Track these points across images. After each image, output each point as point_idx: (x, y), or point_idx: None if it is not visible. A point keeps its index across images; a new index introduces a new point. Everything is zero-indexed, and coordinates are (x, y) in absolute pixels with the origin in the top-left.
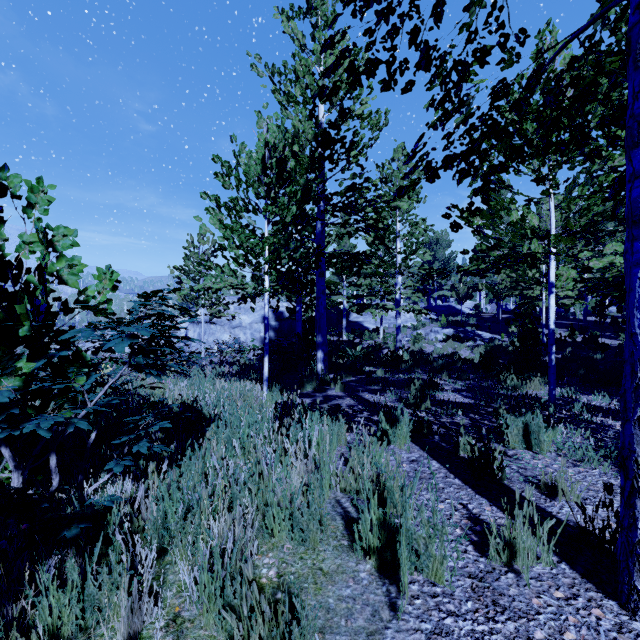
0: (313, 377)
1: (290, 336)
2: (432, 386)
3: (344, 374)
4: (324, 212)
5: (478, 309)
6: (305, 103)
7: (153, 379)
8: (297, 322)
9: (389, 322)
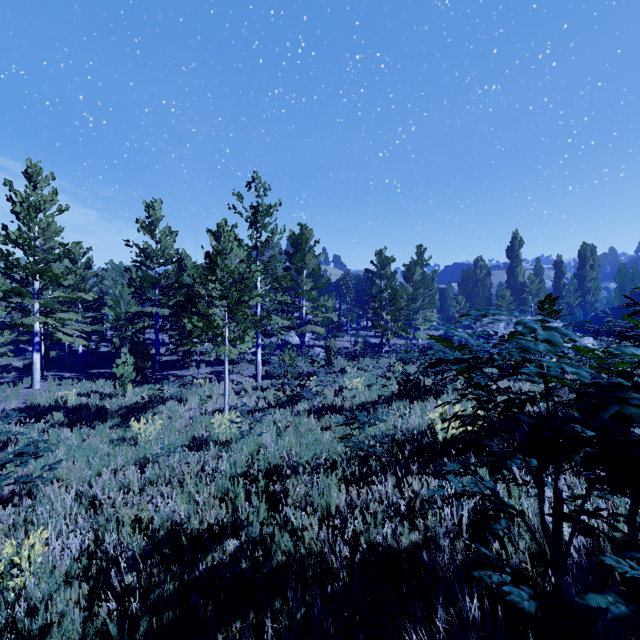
0: None
1: None
2: None
3: None
4: None
5: None
6: None
7: None
8: None
9: None
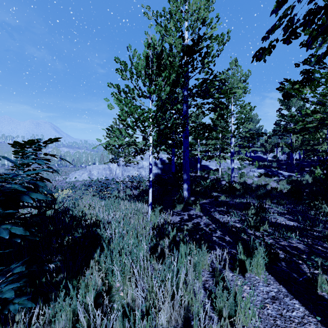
0: (181, 201)
1: (169, 173)
2: (262, 210)
3: (200, 197)
4: (188, 97)
5: (276, 158)
6: (176, 31)
7: (90, 198)
8: (172, 165)
9: (224, 165)
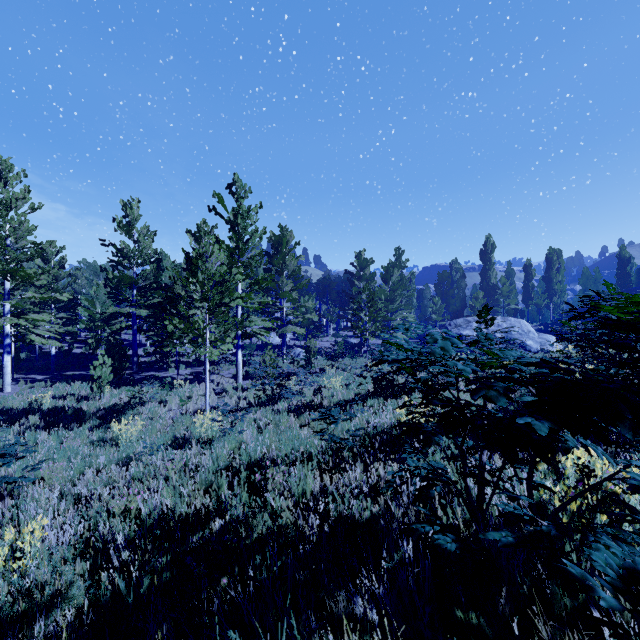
0: None
1: None
2: None
3: None
4: None
5: None
6: None
7: None
8: None
9: None
